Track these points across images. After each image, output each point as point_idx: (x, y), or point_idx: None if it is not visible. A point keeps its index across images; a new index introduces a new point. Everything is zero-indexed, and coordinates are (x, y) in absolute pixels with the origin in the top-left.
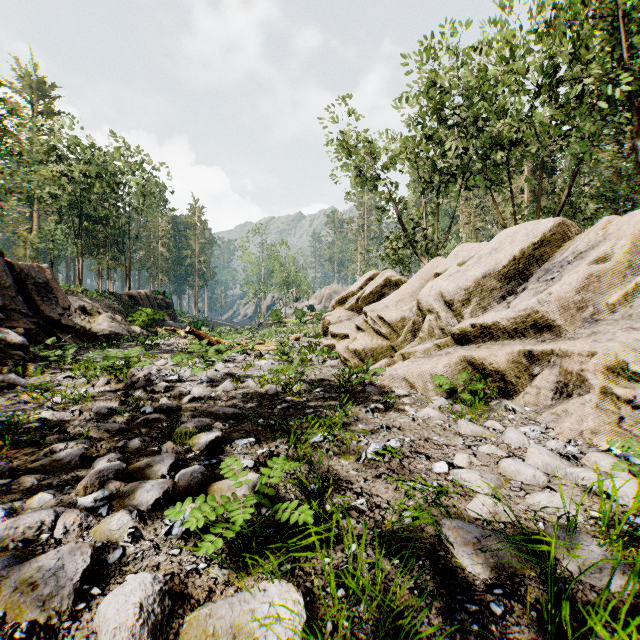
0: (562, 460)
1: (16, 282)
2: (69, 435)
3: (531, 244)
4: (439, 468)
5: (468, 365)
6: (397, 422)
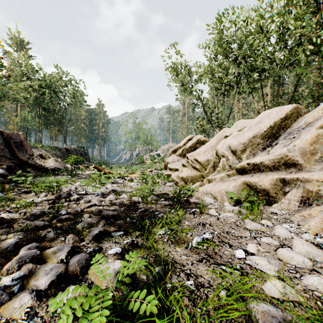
0: (318, 249)
1: (5, 141)
2: (13, 229)
3: (279, 119)
4: (239, 254)
5: (246, 186)
6: (208, 220)
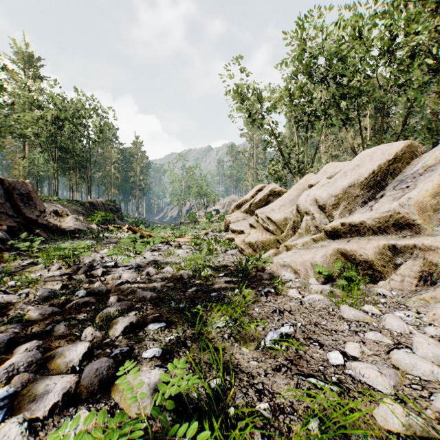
0: None
1: (6, 193)
2: (8, 318)
3: (386, 161)
4: (335, 359)
5: (341, 256)
6: (287, 305)
